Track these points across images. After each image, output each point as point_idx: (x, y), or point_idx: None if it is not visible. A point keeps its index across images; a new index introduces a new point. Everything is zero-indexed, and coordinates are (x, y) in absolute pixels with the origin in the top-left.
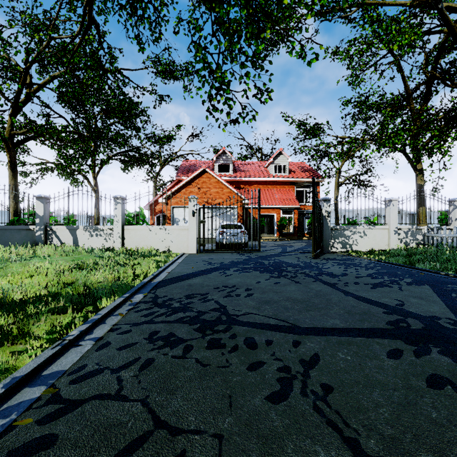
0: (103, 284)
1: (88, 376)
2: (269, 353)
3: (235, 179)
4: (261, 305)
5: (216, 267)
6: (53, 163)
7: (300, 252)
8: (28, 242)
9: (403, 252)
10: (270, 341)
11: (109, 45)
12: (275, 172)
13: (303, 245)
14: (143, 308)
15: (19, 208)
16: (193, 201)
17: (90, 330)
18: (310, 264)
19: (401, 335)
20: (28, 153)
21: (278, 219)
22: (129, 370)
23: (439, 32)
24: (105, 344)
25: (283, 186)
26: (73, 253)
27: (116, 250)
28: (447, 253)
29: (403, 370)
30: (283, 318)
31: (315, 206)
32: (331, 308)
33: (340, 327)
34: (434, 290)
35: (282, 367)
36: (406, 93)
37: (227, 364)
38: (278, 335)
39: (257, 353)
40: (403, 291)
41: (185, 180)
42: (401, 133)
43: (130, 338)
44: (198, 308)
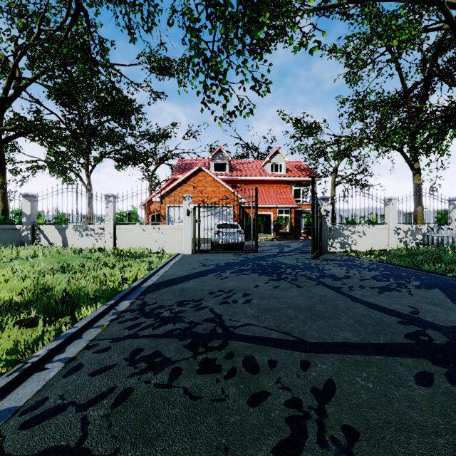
0: (86, 290)
1: (45, 416)
2: (274, 379)
3: (232, 178)
4: (261, 313)
5: (211, 269)
6: (45, 161)
7: (298, 252)
8: (13, 242)
9: (404, 252)
10: (273, 362)
11: (100, 36)
12: (271, 171)
13: (300, 245)
14: (128, 318)
15: (8, 206)
16: (187, 199)
17: (62, 347)
18: (310, 265)
19: (426, 353)
20: (18, 150)
21: (275, 218)
22: (99, 406)
23: (438, 29)
24: (76, 367)
25: (279, 185)
26: (59, 254)
27: (107, 250)
28: (449, 253)
29: (440, 404)
30: (286, 331)
31: (314, 205)
32: (339, 318)
33: (353, 342)
34: (446, 295)
35: (291, 400)
36: (406, 90)
37: (222, 396)
38: (282, 353)
39: (259, 378)
40: (414, 296)
41: (180, 178)
42: (400, 131)
43: (107, 359)
44: (191, 318)
